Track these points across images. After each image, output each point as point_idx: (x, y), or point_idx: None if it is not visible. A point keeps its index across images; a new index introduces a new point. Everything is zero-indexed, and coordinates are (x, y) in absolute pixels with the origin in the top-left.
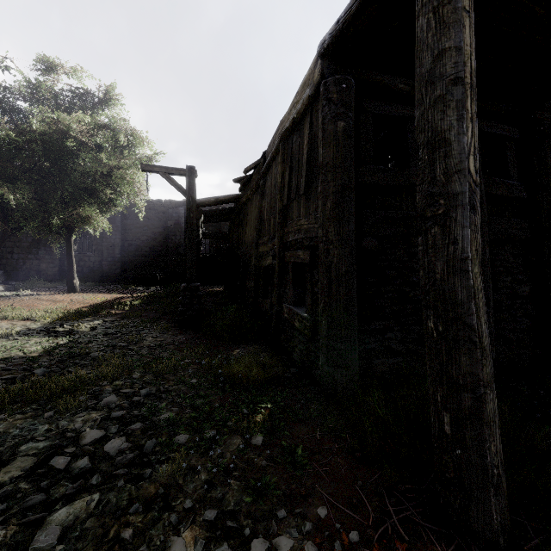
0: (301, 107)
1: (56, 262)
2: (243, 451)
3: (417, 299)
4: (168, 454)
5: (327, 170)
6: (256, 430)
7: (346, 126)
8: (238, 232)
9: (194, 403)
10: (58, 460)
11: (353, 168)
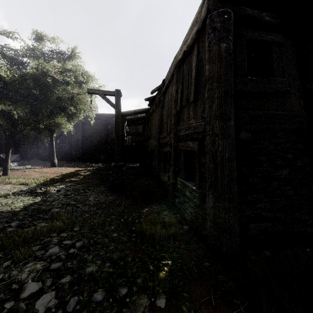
0: (190, 41)
1: (47, 149)
2: None
3: (280, 177)
4: None
5: (213, 81)
6: (159, 291)
7: (227, 46)
8: (148, 131)
9: (112, 256)
10: None
11: (232, 78)
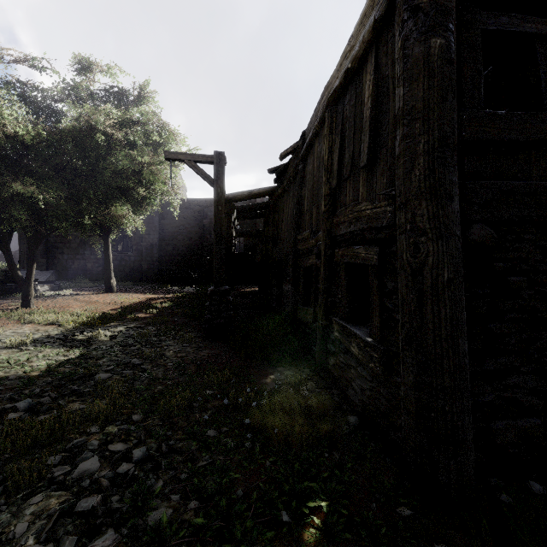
0: (360, 47)
1: (100, 261)
2: None
3: None
4: None
5: (413, 118)
6: None
7: (445, 44)
8: (273, 229)
9: (204, 485)
10: None
11: (455, 112)
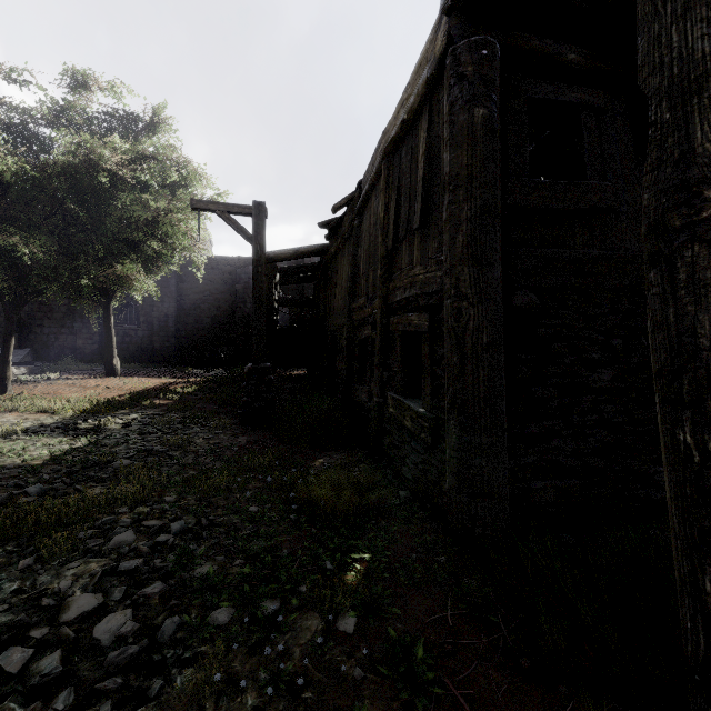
0: (415, 100)
1: (95, 337)
2: (322, 646)
3: (598, 387)
4: (196, 646)
5: (458, 185)
6: (344, 605)
7: (488, 114)
8: (325, 296)
9: (249, 548)
10: (11, 654)
11: (498, 181)
